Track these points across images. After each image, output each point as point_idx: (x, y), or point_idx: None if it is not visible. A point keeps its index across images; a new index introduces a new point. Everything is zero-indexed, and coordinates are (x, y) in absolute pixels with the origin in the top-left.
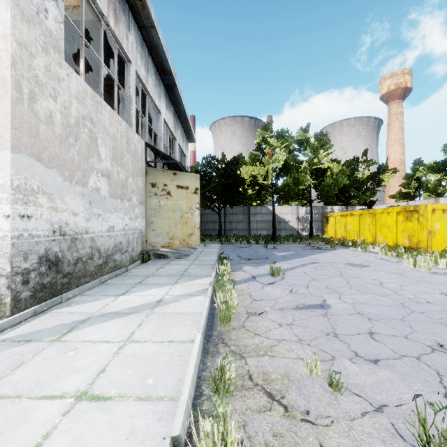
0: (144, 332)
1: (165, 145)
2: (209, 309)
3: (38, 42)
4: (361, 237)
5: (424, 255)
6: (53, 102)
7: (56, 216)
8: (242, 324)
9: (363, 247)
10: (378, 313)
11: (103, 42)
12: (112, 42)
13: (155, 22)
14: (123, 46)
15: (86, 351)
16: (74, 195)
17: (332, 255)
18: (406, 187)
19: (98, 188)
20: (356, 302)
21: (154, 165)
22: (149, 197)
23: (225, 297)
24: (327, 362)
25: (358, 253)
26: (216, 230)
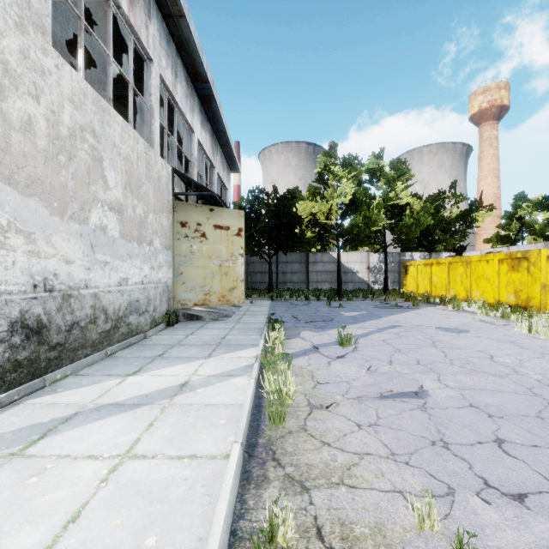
0: (154, 438)
1: (199, 174)
2: (253, 399)
3: (8, 15)
4: (451, 291)
5: (541, 317)
6: (33, 102)
7: (39, 264)
8: (302, 424)
9: (455, 305)
10: (499, 405)
11: (118, 38)
12: (126, 33)
13: (185, 10)
14: (142, 38)
15: (58, 476)
16: (67, 236)
17: (416, 316)
18: (506, 229)
19: (105, 226)
20: (464, 386)
21: (184, 199)
22: (177, 240)
23: (277, 382)
24: (442, 498)
25: (450, 313)
26: (266, 283)
